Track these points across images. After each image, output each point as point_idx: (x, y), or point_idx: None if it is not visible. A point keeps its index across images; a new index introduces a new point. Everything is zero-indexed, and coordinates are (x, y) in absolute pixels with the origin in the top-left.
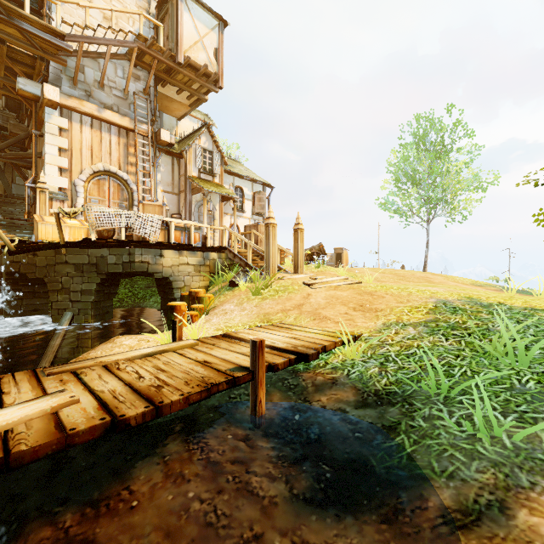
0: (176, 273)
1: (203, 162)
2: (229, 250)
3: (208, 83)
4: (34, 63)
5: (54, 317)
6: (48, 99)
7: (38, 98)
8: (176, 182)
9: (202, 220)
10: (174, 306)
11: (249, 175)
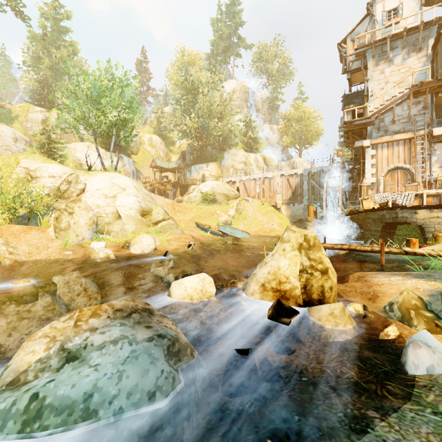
0: (427, 223)
1: None
2: None
3: None
4: (362, 130)
5: (365, 241)
6: (365, 146)
7: (362, 146)
8: None
9: None
10: (408, 239)
11: None
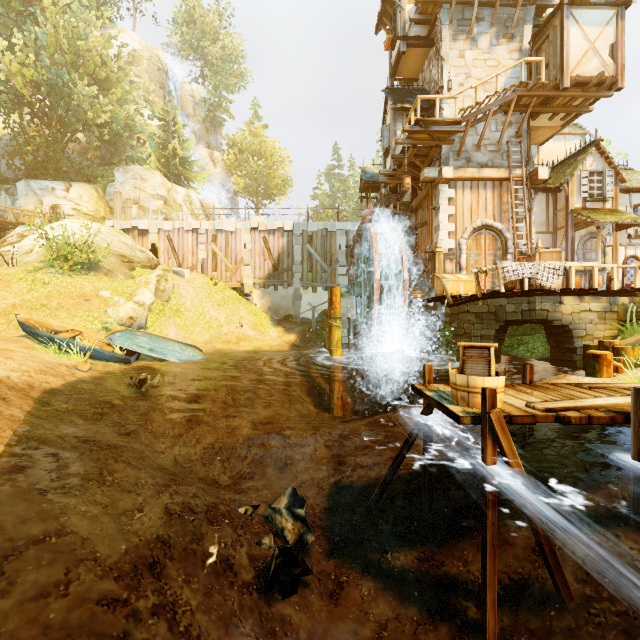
0: (576, 320)
1: (589, 189)
2: None
3: (598, 92)
4: (428, 152)
5: (457, 356)
6: (444, 179)
7: (435, 179)
8: (550, 219)
9: (588, 258)
10: (598, 354)
11: None
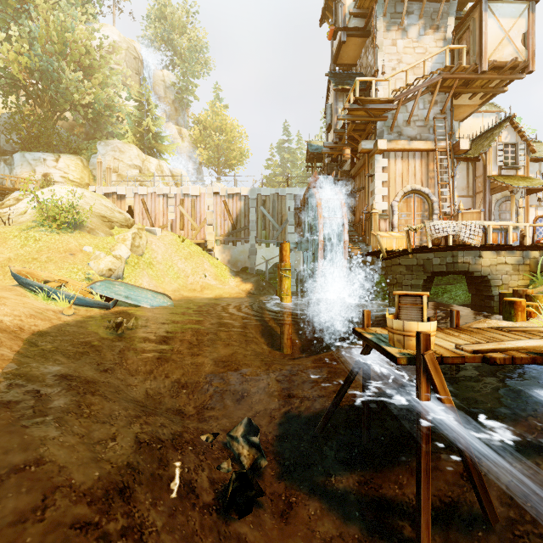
0: (493, 272)
1: (504, 158)
2: None
3: (512, 74)
4: (365, 127)
5: (391, 303)
6: (379, 150)
7: (371, 150)
8: (470, 185)
9: (503, 218)
10: (513, 301)
11: None
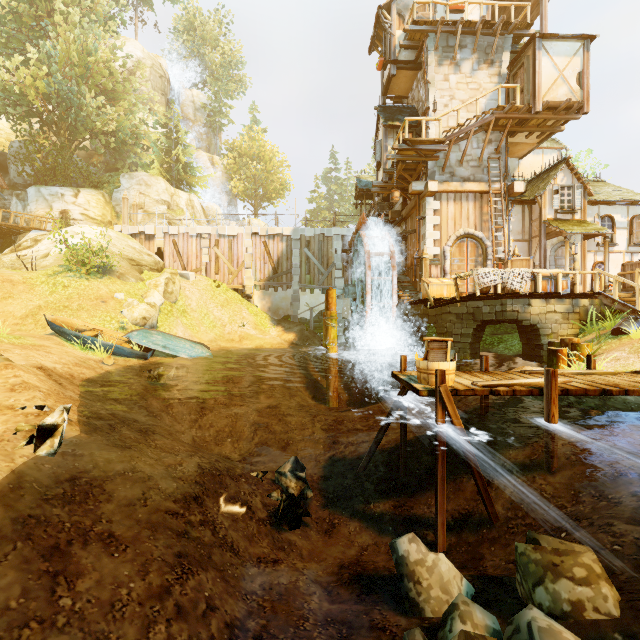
0: (543, 320)
1: (560, 201)
2: (605, 295)
3: (568, 115)
4: (416, 166)
5: None
6: (430, 192)
7: (422, 192)
8: (526, 229)
9: (559, 264)
10: (555, 349)
11: (623, 197)
